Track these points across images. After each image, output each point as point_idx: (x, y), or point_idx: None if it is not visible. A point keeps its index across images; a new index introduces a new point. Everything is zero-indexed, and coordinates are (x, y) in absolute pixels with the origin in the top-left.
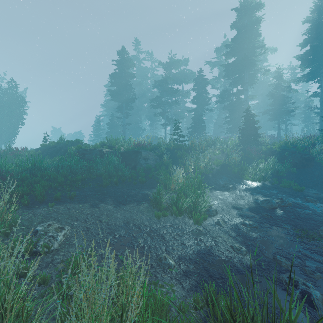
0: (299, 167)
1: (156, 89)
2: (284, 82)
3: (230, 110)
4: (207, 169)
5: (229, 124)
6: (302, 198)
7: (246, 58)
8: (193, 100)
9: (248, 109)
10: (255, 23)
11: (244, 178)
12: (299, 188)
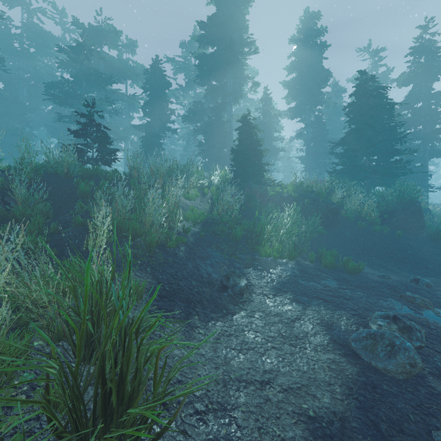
0: (324, 225)
1: (67, 71)
2: (273, 109)
3: (206, 133)
4: (171, 234)
5: (205, 156)
6: (394, 297)
7: (232, 48)
8: (144, 109)
9: (245, 117)
10: (243, 2)
11: (260, 253)
12: (360, 267)
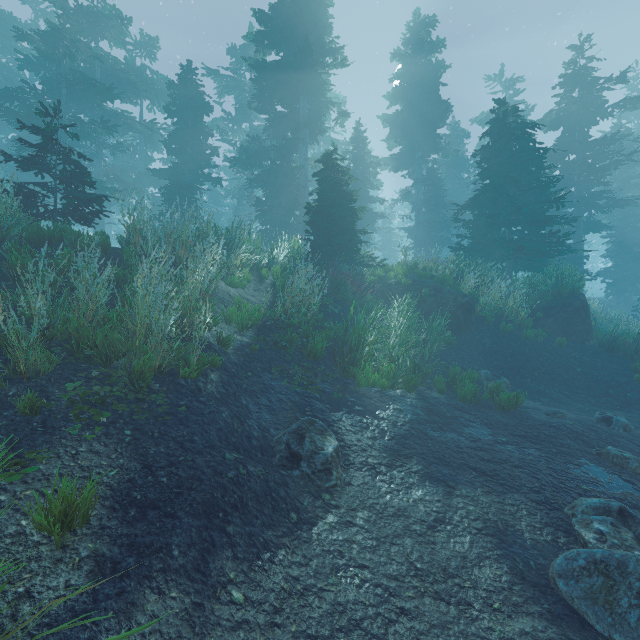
0: (451, 329)
1: (36, 75)
2: (369, 154)
3: (268, 184)
4: (187, 351)
5: (266, 220)
6: (588, 455)
7: (308, 54)
8: (168, 144)
9: (329, 156)
10: None
11: (357, 381)
12: (519, 401)
